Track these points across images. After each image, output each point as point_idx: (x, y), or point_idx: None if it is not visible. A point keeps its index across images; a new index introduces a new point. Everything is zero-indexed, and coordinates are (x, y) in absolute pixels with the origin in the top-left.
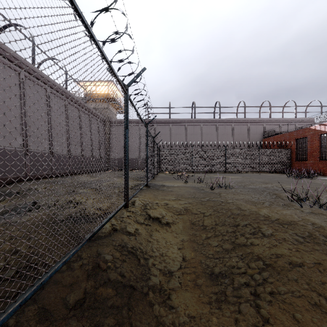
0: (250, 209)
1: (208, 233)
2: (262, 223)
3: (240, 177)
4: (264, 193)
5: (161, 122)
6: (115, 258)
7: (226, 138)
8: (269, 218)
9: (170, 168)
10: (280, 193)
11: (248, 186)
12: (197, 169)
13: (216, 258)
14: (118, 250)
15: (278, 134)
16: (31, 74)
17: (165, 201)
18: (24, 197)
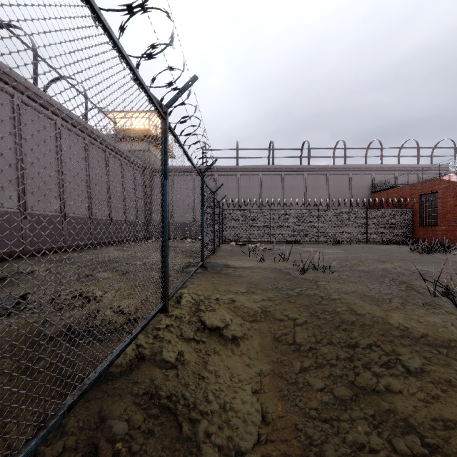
0: (372, 312)
1: (304, 360)
2: (399, 343)
3: (341, 250)
4: (386, 281)
5: (224, 170)
6: (132, 429)
7: (318, 194)
8: (409, 333)
9: (238, 237)
10: (411, 281)
11: (357, 267)
12: (278, 238)
13: (326, 420)
14: (141, 405)
15: (393, 187)
16: (31, 98)
17: (230, 295)
18: (11, 285)
